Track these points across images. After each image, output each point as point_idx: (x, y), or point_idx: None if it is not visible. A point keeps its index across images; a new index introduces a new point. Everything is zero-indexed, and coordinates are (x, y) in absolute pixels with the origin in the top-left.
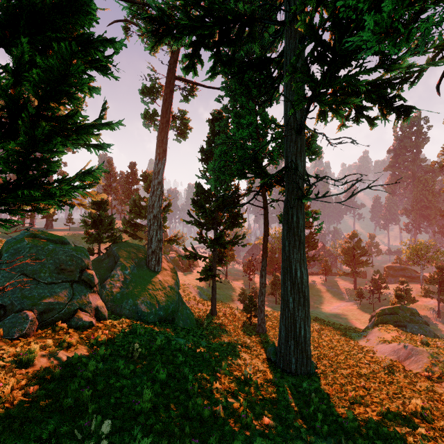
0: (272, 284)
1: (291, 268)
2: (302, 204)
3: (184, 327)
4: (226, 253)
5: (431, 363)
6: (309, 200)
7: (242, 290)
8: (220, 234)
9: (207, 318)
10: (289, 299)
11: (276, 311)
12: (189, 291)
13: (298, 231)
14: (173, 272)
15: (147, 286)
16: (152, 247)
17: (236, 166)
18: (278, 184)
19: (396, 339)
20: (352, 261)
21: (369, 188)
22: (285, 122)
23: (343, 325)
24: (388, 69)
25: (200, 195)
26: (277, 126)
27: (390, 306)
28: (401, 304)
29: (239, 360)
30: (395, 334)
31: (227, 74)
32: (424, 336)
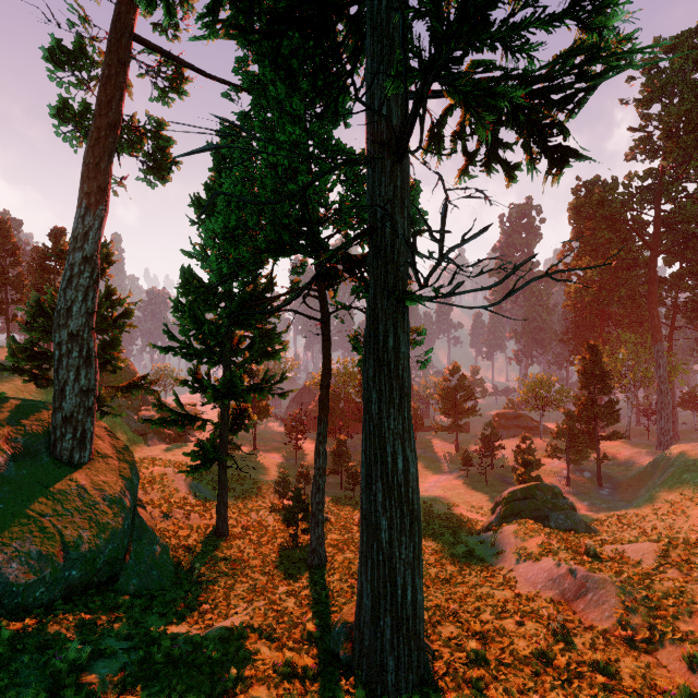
0: (336, 456)
1: (385, 452)
2: (406, 310)
3: (141, 591)
4: (250, 409)
5: (626, 607)
6: (421, 301)
7: (282, 473)
8: (233, 373)
9: (206, 548)
10: (381, 522)
11: (342, 506)
12: (173, 487)
13: (399, 368)
14: (123, 460)
15: (38, 507)
16: (64, 407)
17: (266, 232)
18: (351, 273)
19: (546, 550)
20: (453, 409)
21: (548, 276)
22: (370, 132)
23: (448, 517)
24: (586, 23)
25: (193, 295)
26: (349, 156)
27: (524, 486)
28: (530, 477)
29: (265, 688)
30: (540, 539)
31: (247, 43)
32: (575, 530)
